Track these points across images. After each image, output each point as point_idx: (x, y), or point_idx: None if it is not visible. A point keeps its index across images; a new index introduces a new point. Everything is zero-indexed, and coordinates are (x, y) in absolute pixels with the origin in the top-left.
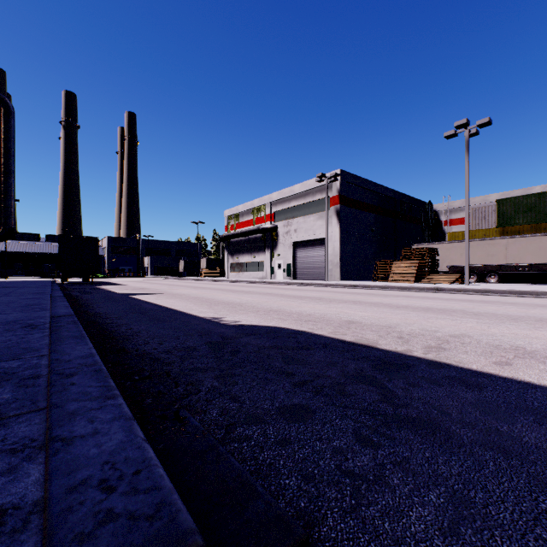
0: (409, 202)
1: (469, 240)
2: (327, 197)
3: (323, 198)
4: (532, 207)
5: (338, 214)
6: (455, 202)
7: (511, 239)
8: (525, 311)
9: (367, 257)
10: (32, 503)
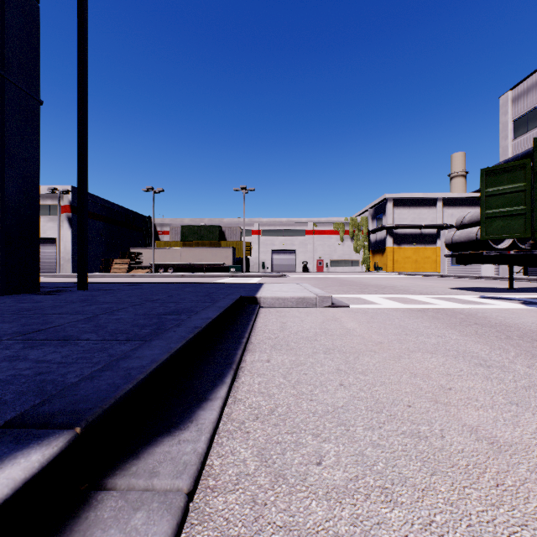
0: (133, 216)
1: (164, 248)
2: (60, 206)
3: (55, 204)
4: (196, 232)
5: (70, 220)
6: (166, 219)
7: (183, 249)
8: (147, 280)
9: (97, 255)
10: (44, 283)
